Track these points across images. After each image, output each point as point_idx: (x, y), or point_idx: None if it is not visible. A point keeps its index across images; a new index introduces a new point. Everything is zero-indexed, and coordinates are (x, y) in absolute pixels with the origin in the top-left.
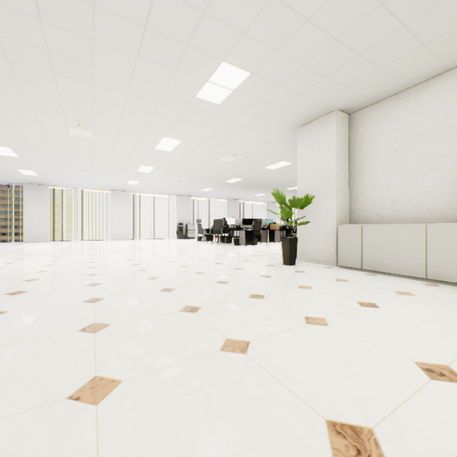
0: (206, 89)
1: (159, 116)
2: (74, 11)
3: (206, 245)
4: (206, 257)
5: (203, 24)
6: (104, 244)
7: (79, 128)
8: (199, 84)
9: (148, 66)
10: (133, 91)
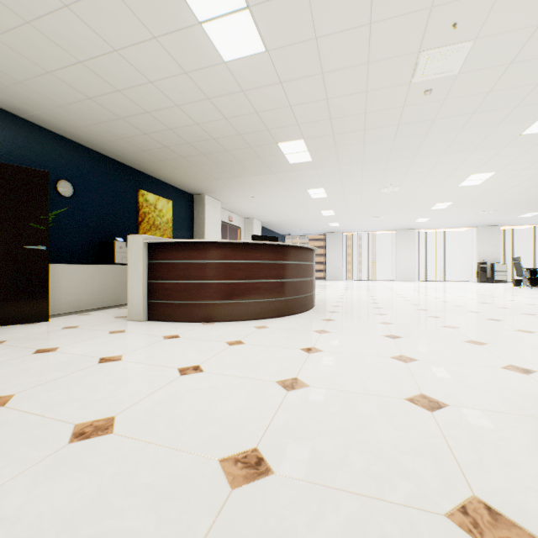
0: (535, 125)
1: (471, 160)
2: (418, 127)
3: (528, 291)
4: (533, 303)
5: (535, 90)
6: (392, 284)
7: (389, 187)
8: (526, 125)
9: (468, 132)
10: (448, 152)
